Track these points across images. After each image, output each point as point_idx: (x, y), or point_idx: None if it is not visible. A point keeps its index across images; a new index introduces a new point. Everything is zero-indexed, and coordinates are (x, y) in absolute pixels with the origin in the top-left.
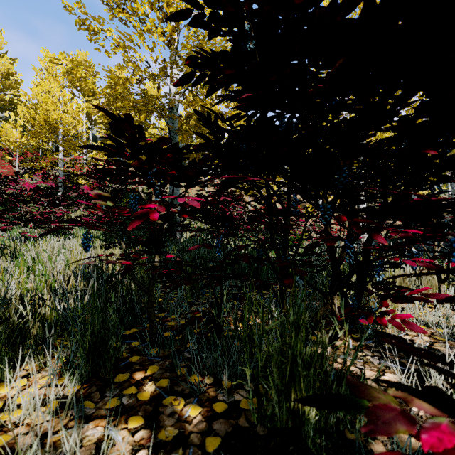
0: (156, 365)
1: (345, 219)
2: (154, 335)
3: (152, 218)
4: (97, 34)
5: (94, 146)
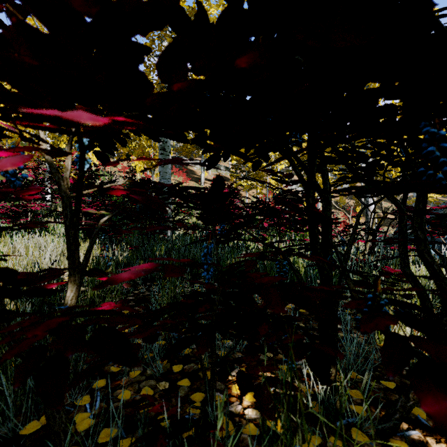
0: None
1: None
2: None
3: None
4: None
5: None
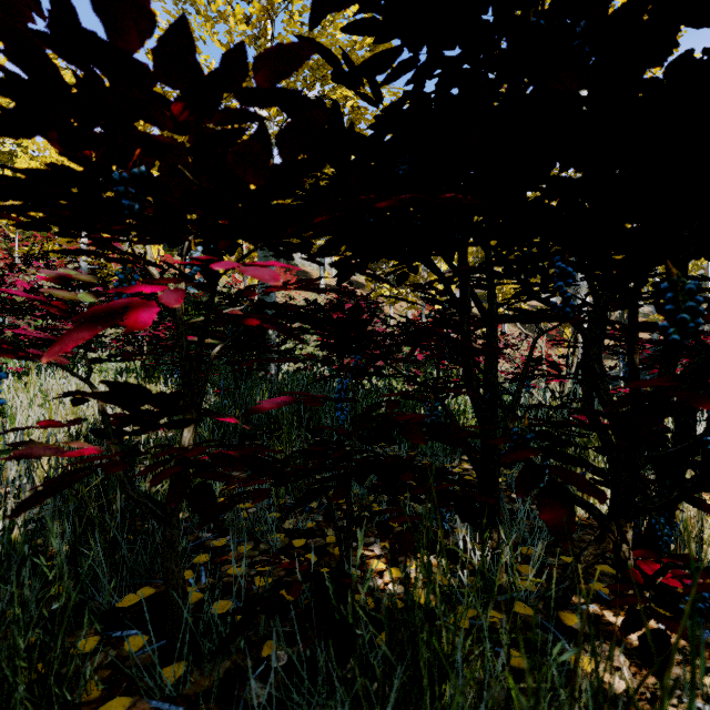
0: None
1: None
2: (179, 626)
3: (132, 323)
4: None
5: None
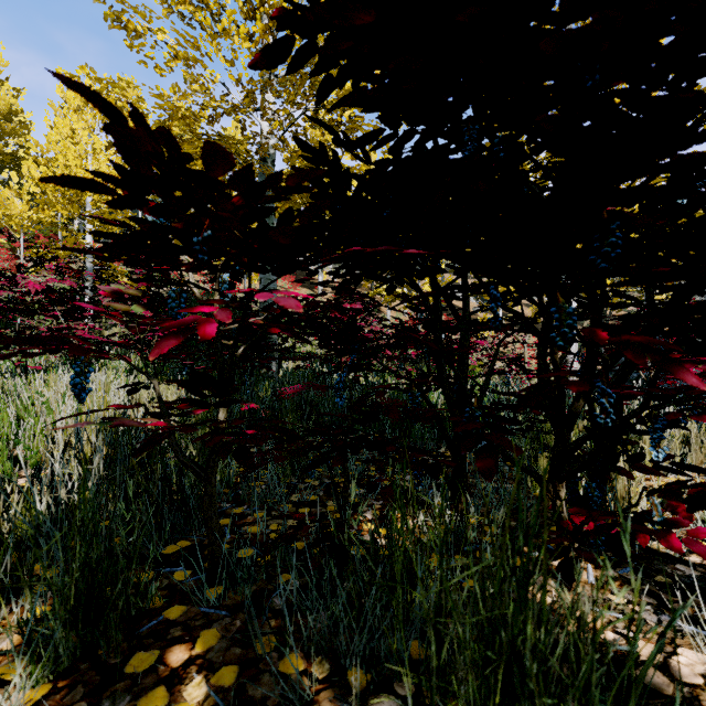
0: (215, 629)
1: (606, 335)
2: (217, 561)
3: (202, 334)
4: (140, 37)
5: (77, 181)
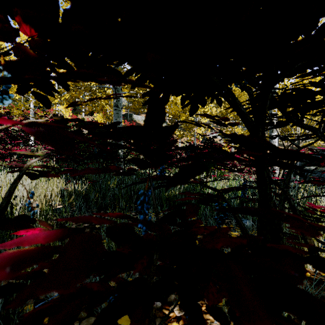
0: None
1: None
2: None
3: None
4: None
5: None
